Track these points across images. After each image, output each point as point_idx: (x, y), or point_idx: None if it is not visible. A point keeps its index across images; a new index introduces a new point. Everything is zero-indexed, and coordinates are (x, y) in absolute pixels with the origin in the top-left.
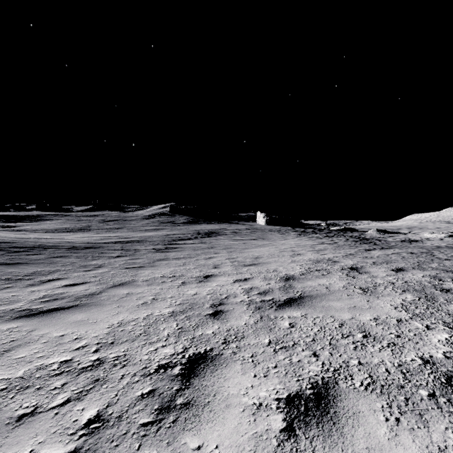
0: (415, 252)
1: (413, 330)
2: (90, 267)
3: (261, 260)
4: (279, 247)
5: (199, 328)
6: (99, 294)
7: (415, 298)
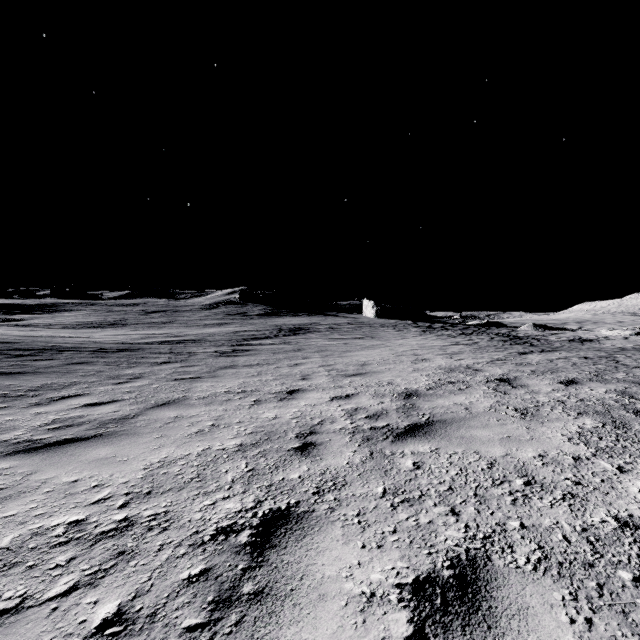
0: (591, 356)
1: (598, 474)
2: (123, 378)
3: (370, 367)
4: (395, 349)
5: (279, 470)
6: (134, 418)
7: (598, 424)
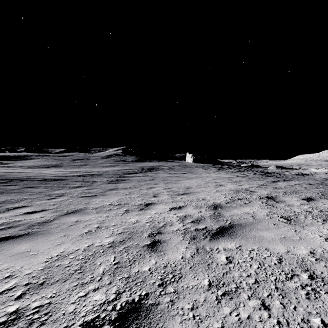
0: (312, 183)
1: None
2: (53, 195)
3: (191, 189)
4: (204, 179)
5: (136, 263)
6: (51, 222)
7: None
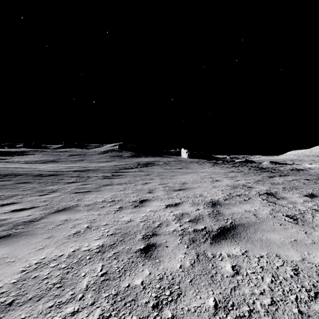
0: (309, 178)
1: None
2: (45, 191)
3: (187, 185)
4: (199, 174)
5: (126, 274)
6: (38, 221)
7: None
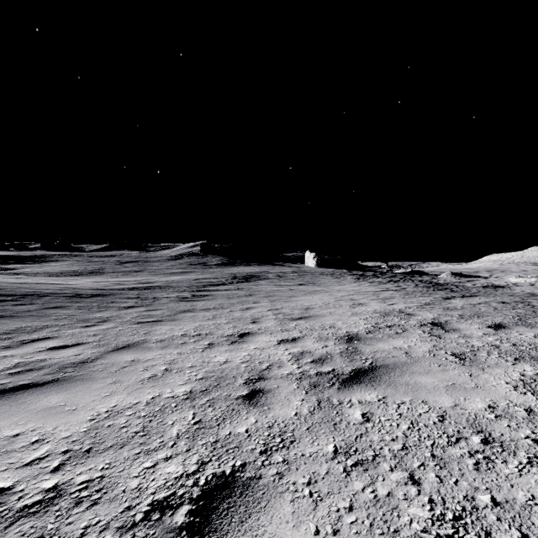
0: (507, 301)
1: None
2: (92, 321)
3: (313, 311)
4: (334, 294)
5: (226, 423)
6: (93, 362)
7: None
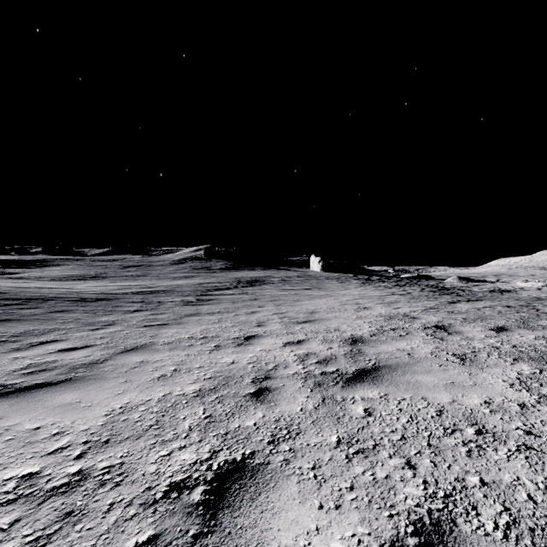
0: (512, 305)
1: None
2: (98, 324)
3: (318, 315)
4: (339, 299)
5: (235, 417)
6: (103, 363)
7: (535, 370)
